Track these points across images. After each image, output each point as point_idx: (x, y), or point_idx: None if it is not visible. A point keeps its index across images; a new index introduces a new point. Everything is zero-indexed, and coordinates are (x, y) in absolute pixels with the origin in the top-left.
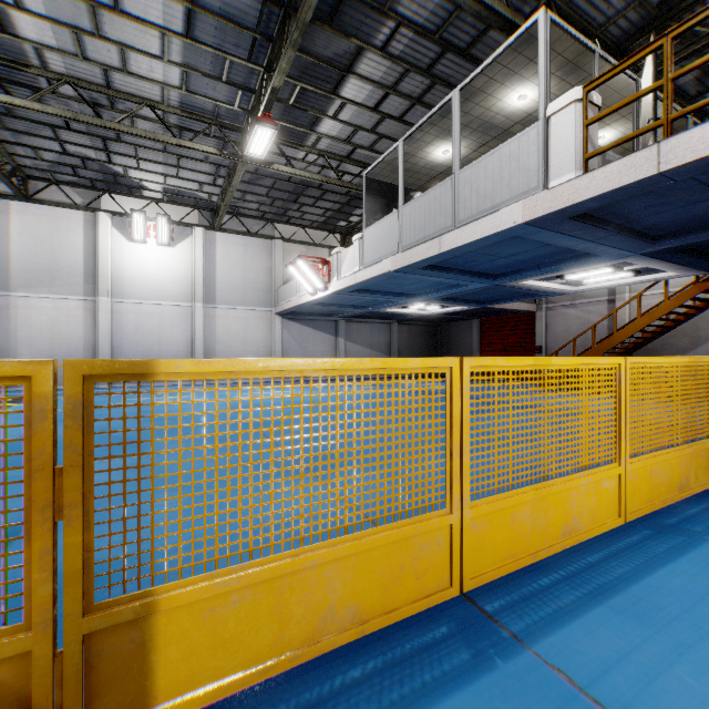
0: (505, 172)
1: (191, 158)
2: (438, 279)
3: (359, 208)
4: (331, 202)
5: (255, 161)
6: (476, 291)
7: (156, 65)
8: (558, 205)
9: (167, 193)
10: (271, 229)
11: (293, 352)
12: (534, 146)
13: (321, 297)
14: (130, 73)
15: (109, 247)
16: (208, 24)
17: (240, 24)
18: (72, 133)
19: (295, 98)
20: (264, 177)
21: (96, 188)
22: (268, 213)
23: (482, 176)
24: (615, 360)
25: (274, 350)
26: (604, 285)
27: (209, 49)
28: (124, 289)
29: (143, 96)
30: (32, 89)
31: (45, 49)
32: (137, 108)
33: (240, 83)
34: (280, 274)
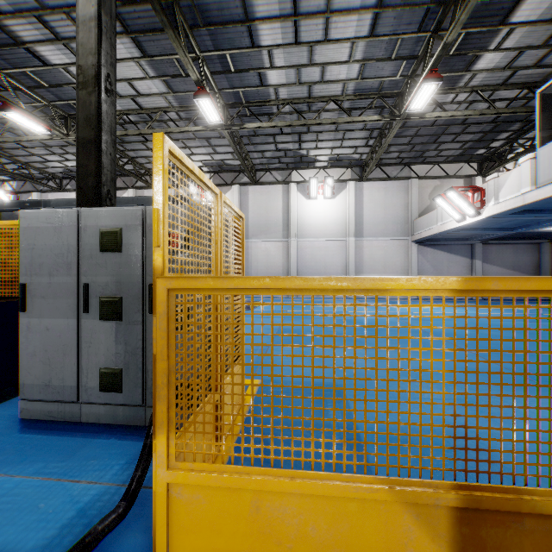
0: None
1: (353, 130)
2: None
3: (505, 132)
4: (473, 133)
5: (410, 116)
6: None
7: (343, 69)
8: None
9: (331, 161)
10: (408, 171)
11: (427, 274)
12: None
13: (470, 222)
14: (324, 82)
15: (295, 205)
16: (389, 18)
17: (417, 4)
18: (282, 136)
19: (455, 47)
20: (409, 129)
21: (289, 168)
22: (406, 158)
23: None
24: None
25: (410, 272)
26: None
27: (386, 37)
28: (304, 232)
29: (329, 95)
30: (268, 115)
31: (279, 87)
32: (326, 104)
33: (406, 55)
34: (416, 207)
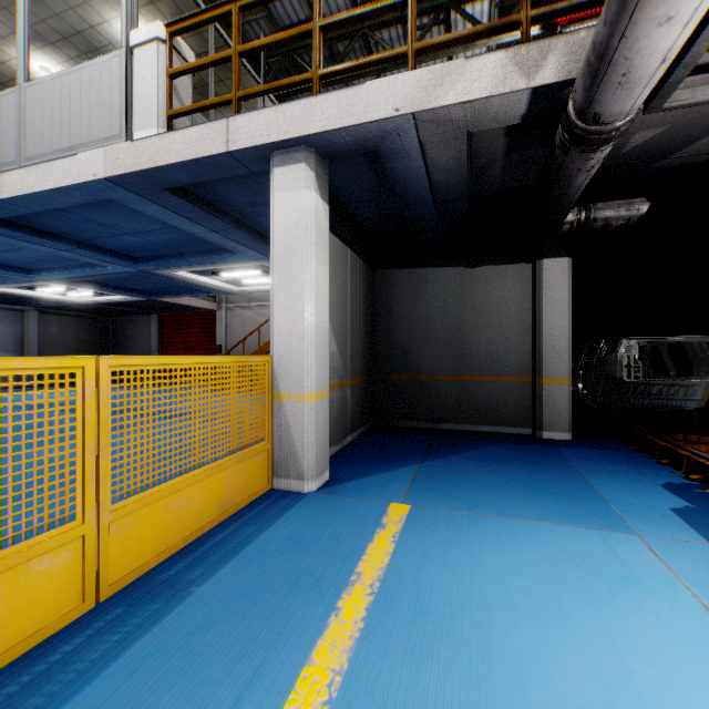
0: (85, 103)
1: None
2: (45, 249)
3: None
4: None
5: None
6: (131, 278)
7: None
8: (141, 164)
9: None
10: None
11: None
12: (117, 80)
13: None
14: None
15: None
16: None
17: None
18: None
19: None
20: None
21: None
22: None
23: (57, 101)
24: (66, 362)
25: None
26: (262, 288)
27: None
28: None
29: None
30: None
31: None
32: None
33: None
34: None
